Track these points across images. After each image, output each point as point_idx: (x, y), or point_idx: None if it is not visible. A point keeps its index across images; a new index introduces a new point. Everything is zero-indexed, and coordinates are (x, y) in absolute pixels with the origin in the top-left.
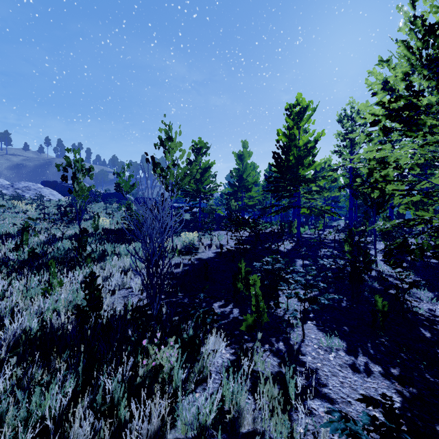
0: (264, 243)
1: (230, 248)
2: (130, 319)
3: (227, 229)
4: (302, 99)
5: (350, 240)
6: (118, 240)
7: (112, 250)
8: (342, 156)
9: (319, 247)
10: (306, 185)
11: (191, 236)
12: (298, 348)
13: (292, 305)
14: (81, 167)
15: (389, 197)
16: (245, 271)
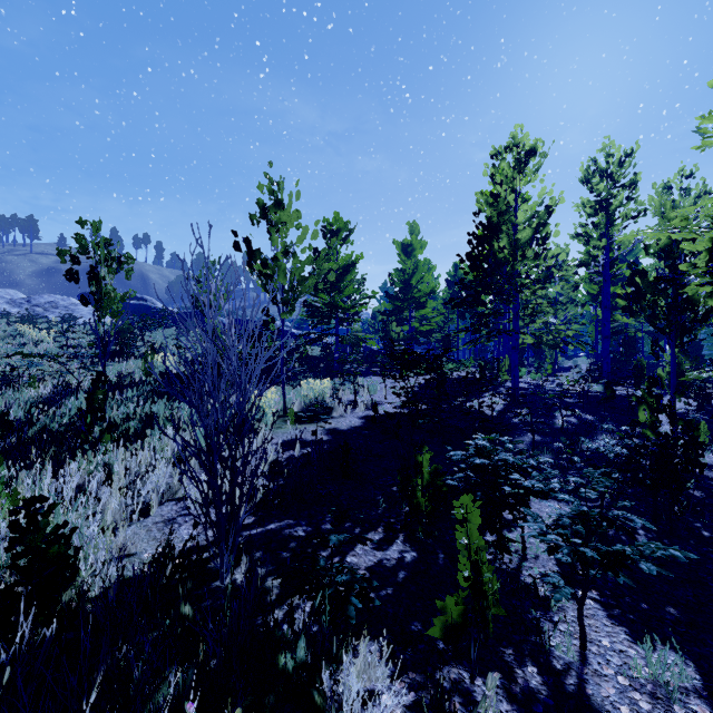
0: (451, 398)
1: (390, 409)
2: (167, 586)
3: (385, 374)
4: (523, 136)
5: (656, 400)
6: (183, 394)
7: (166, 415)
8: (591, 242)
9: (561, 408)
10: (531, 293)
11: (319, 386)
12: (579, 687)
13: (531, 541)
14: (105, 255)
15: (707, 312)
16: (431, 471)
